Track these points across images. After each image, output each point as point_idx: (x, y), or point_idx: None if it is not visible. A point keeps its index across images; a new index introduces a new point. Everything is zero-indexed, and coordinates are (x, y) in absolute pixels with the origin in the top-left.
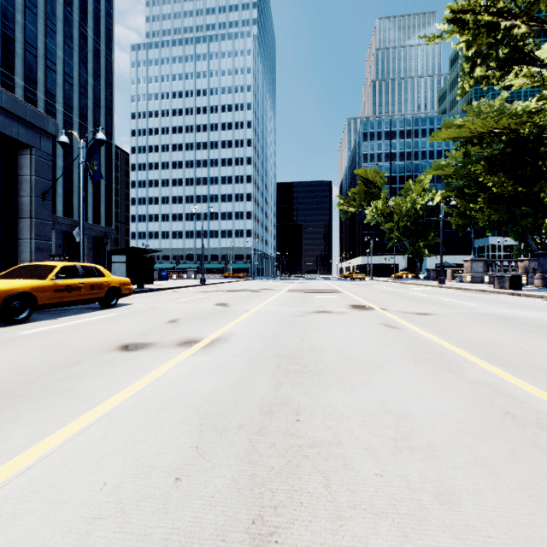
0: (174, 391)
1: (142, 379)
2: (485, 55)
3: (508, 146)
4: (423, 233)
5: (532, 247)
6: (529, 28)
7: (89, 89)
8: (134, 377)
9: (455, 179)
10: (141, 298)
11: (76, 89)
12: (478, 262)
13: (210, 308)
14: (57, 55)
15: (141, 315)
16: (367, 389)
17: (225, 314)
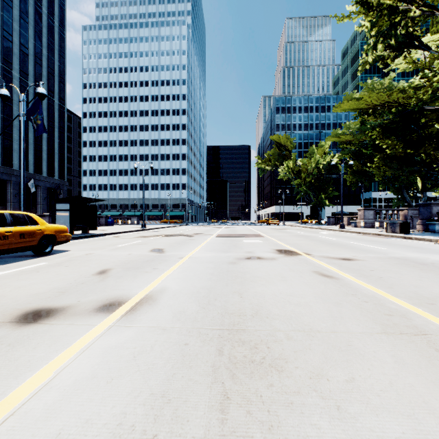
0: (49, 434)
1: (10, 394)
2: (386, 34)
3: (398, 116)
4: (324, 188)
5: (406, 199)
6: (422, 13)
7: (43, 59)
8: (0, 389)
9: (349, 144)
10: (81, 244)
11: (31, 58)
12: (369, 211)
13: (145, 254)
14: (13, 27)
15: (71, 265)
16: (361, 405)
17: (159, 262)
